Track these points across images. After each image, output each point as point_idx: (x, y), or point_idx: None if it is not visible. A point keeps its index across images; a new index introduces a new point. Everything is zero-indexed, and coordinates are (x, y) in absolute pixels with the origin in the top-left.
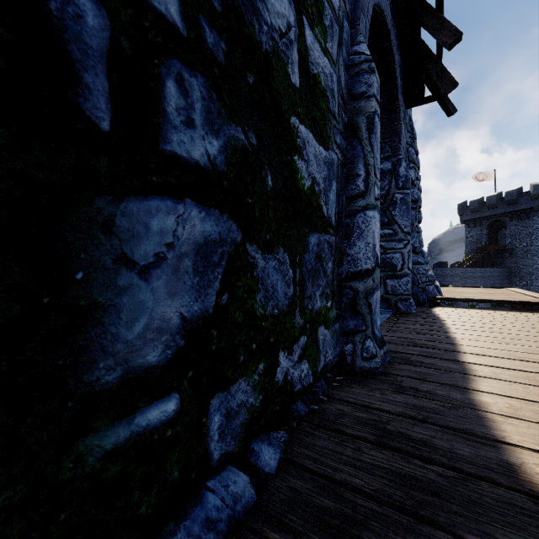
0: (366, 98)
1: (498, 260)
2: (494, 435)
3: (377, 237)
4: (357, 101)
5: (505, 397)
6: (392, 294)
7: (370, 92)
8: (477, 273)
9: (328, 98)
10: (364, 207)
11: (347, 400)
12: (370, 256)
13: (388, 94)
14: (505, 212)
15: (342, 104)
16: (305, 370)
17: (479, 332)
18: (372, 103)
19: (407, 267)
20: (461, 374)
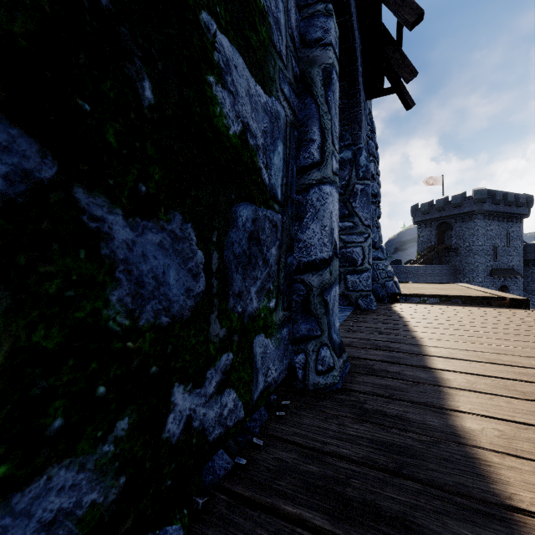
0: (322, 46)
1: (445, 259)
2: (497, 494)
3: (336, 221)
4: (311, 49)
5: (491, 419)
6: (353, 290)
7: (327, 39)
8: (427, 270)
9: (271, 26)
10: (319, 181)
11: (292, 440)
12: (327, 242)
13: (349, 77)
14: (451, 215)
15: (292, 47)
16: (230, 404)
17: (442, 329)
18: (329, 53)
19: (367, 262)
20: (434, 386)
